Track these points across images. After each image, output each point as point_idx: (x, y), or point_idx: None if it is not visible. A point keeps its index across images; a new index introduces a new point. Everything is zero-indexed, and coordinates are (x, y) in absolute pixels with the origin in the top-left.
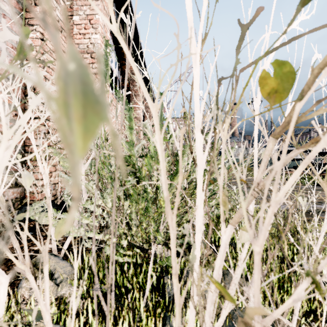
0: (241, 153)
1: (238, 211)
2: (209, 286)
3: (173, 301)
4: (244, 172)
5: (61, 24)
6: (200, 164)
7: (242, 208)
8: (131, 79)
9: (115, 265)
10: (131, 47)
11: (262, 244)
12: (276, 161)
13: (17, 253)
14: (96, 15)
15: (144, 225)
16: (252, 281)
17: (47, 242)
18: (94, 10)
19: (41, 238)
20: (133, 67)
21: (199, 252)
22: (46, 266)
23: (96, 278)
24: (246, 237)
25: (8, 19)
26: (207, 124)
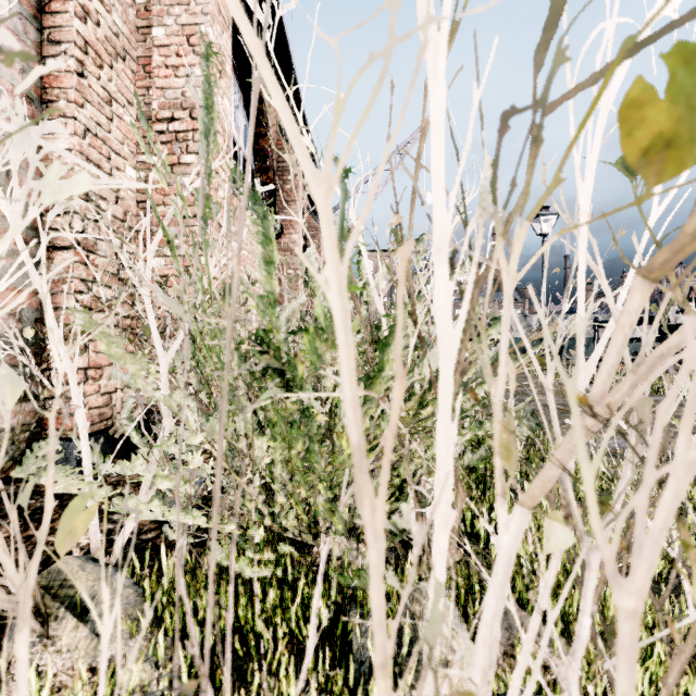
0: (584, 317)
1: (542, 471)
2: (455, 636)
3: (371, 672)
4: (551, 371)
5: (123, 43)
6: (445, 349)
7: (585, 482)
8: (279, 167)
9: (238, 582)
10: (263, 43)
11: (643, 589)
12: (692, 342)
13: (16, 551)
14: (203, 26)
15: (302, 492)
16: (576, 648)
17: (35, 560)
18: (197, 16)
19: (20, 550)
20: (260, 65)
21: (443, 581)
22: (23, 633)
23: (190, 619)
24: (562, 538)
25: (5, 27)
26: (465, 244)
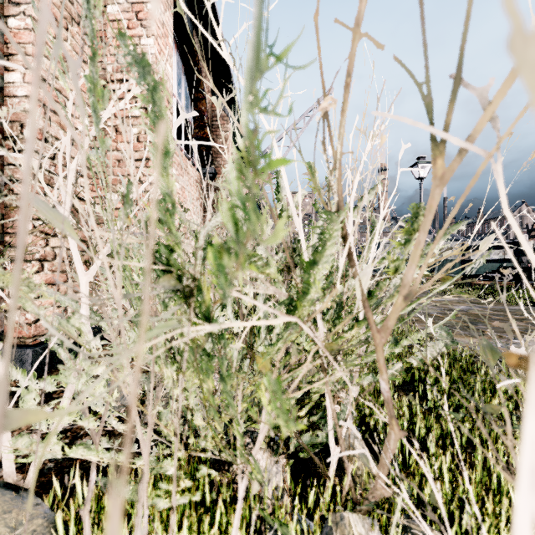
0: None
1: None
2: None
3: None
4: None
5: (77, 10)
6: None
7: None
8: (213, 125)
9: None
10: None
11: None
12: None
13: None
14: (148, 4)
15: (217, 427)
16: None
17: None
18: None
19: None
20: None
21: None
22: None
23: None
24: None
25: None
26: None
